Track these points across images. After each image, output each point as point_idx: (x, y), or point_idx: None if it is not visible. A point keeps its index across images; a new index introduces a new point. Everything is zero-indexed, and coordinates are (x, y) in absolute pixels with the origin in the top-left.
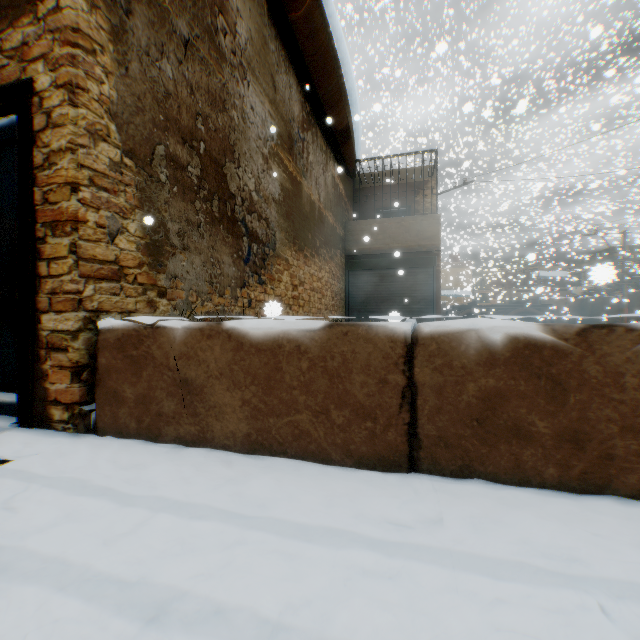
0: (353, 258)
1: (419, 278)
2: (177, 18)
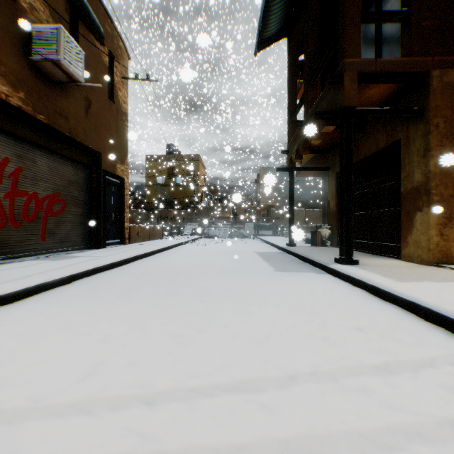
0: None
1: None
2: None
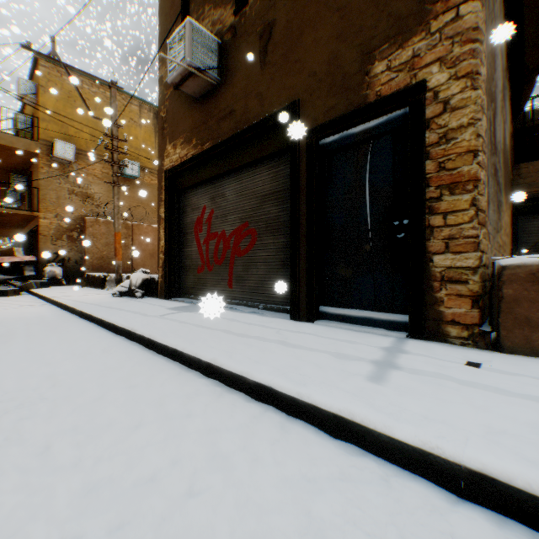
0: (521, 202)
1: None
2: None
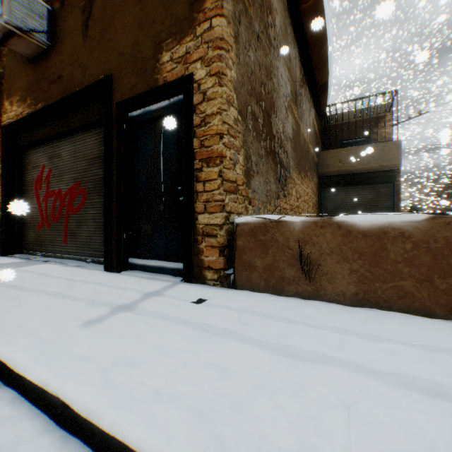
0: (324, 178)
1: (380, 191)
2: (254, 22)
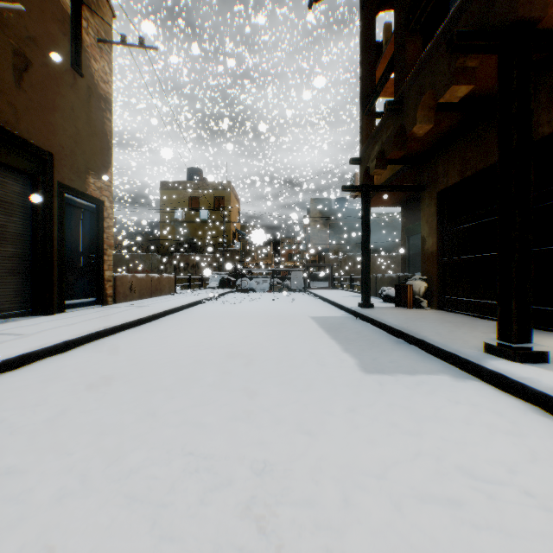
0: None
1: None
2: None
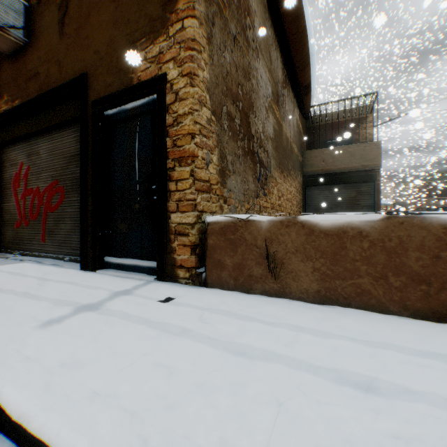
0: (308, 177)
1: (362, 190)
2: (231, 23)
